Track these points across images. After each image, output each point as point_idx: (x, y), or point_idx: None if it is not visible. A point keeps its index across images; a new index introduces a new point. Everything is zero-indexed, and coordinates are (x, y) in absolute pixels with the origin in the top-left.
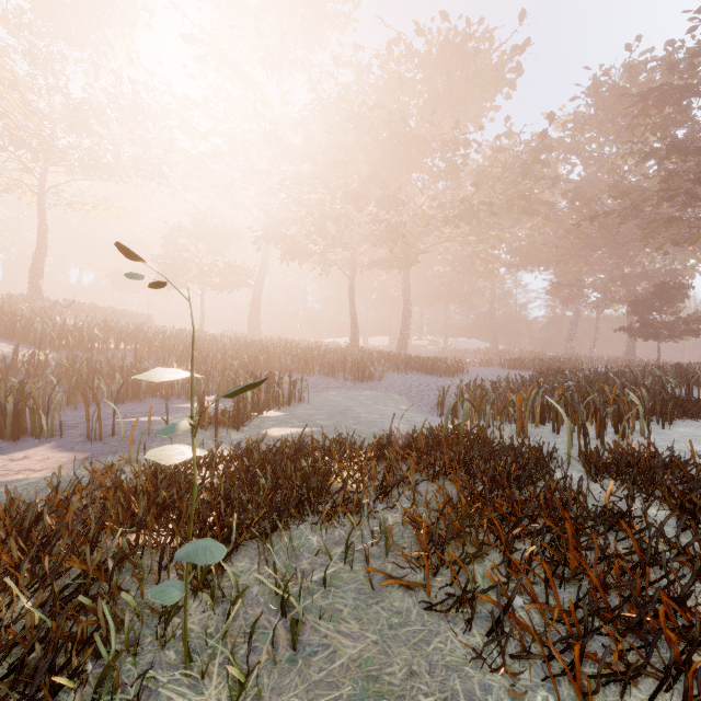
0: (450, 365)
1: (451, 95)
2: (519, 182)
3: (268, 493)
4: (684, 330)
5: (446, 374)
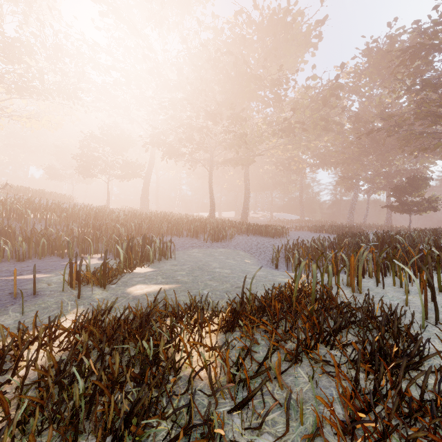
0: (277, 230)
1: (277, 50)
2: (321, 109)
3: (88, 400)
4: (426, 207)
5: (274, 236)
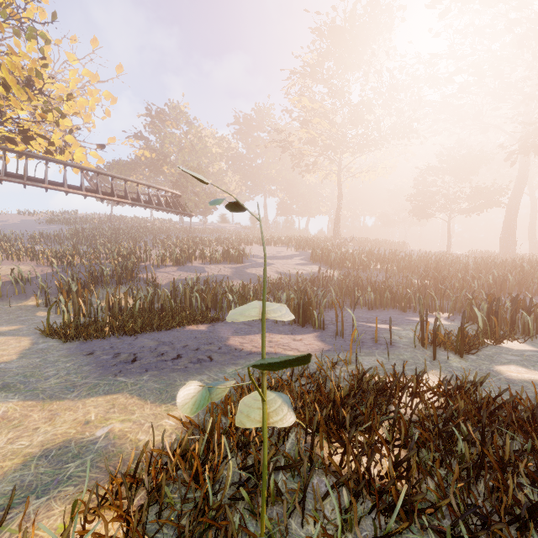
0: None
1: None
2: None
3: (471, 465)
4: None
5: None
